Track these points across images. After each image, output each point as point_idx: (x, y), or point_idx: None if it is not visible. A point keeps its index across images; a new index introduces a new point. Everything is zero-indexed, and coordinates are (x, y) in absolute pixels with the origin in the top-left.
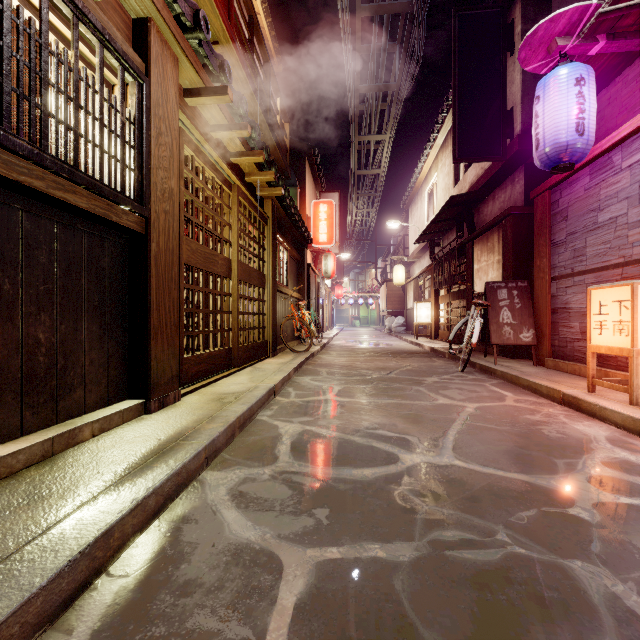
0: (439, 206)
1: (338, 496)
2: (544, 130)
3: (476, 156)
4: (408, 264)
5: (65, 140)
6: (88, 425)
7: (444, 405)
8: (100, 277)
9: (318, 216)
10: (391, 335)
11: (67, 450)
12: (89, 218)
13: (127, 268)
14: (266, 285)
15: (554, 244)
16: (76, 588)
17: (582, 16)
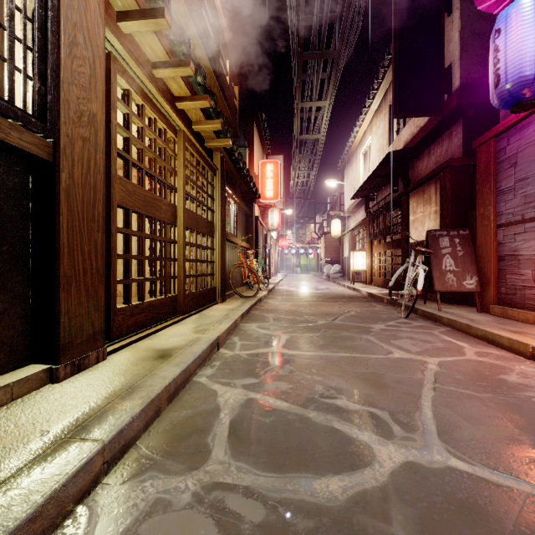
0: (373, 165)
1: None
2: (506, 64)
3: (415, 111)
4: (343, 219)
5: None
6: None
7: (402, 360)
8: None
9: (265, 174)
10: (329, 280)
11: None
12: None
13: (30, 203)
14: (215, 234)
15: (500, 191)
16: None
17: None
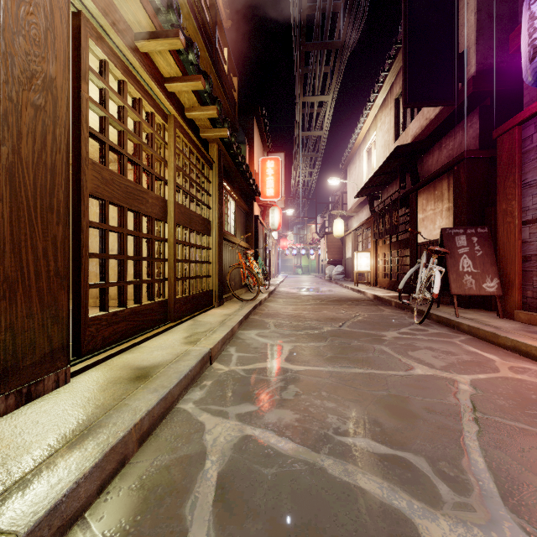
0: (378, 162)
1: None
2: None
3: (427, 100)
4: (345, 219)
5: None
6: None
7: (427, 378)
8: None
9: (265, 172)
10: (331, 282)
11: None
12: None
13: None
14: (211, 232)
15: (526, 184)
16: None
17: None
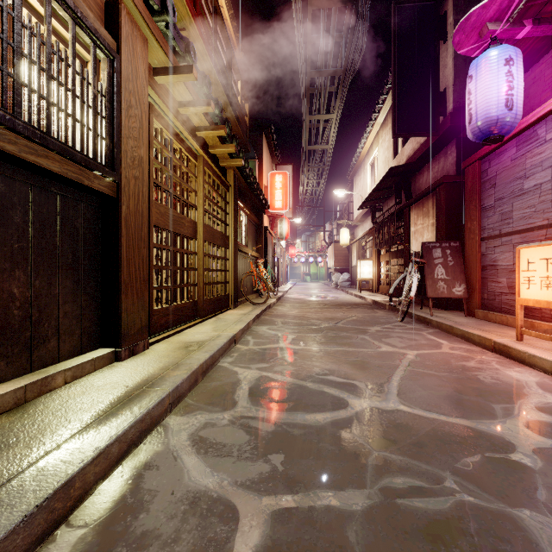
0: (380, 176)
1: (292, 441)
2: (476, 106)
3: (413, 131)
4: (352, 227)
5: (38, 108)
6: (60, 373)
7: (387, 352)
8: (74, 236)
9: (274, 185)
10: (338, 289)
11: (39, 397)
12: (62, 182)
13: (100, 228)
14: (228, 245)
15: (483, 208)
16: (32, 542)
17: (511, 3)
